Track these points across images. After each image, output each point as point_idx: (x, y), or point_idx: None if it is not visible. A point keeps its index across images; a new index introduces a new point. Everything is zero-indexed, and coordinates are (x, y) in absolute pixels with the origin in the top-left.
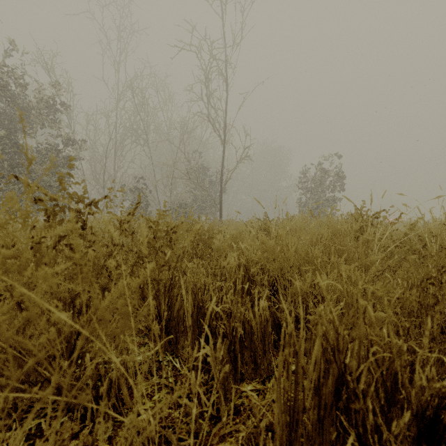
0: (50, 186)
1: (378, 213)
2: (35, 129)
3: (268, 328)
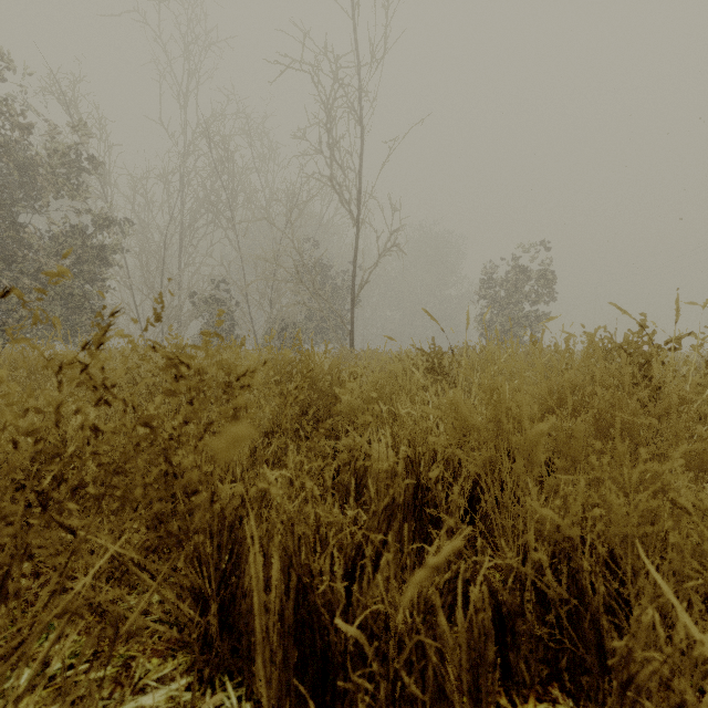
0: (71, 294)
1: (677, 340)
2: (46, 201)
3: (488, 654)
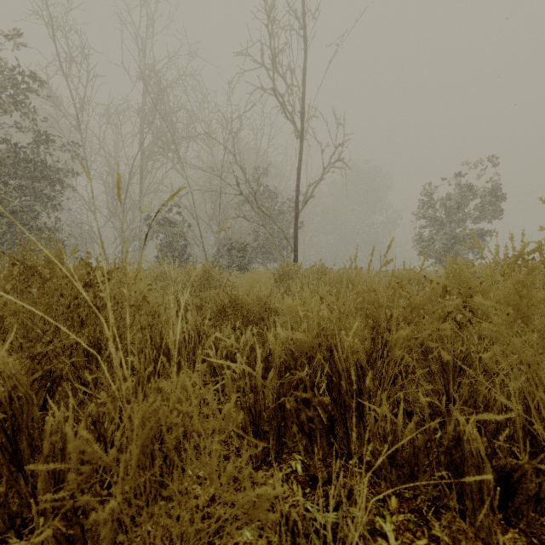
0: (13, 211)
1: None
2: None
3: None
